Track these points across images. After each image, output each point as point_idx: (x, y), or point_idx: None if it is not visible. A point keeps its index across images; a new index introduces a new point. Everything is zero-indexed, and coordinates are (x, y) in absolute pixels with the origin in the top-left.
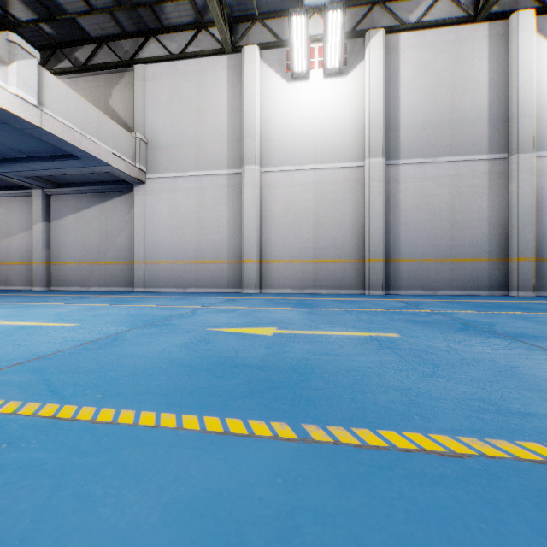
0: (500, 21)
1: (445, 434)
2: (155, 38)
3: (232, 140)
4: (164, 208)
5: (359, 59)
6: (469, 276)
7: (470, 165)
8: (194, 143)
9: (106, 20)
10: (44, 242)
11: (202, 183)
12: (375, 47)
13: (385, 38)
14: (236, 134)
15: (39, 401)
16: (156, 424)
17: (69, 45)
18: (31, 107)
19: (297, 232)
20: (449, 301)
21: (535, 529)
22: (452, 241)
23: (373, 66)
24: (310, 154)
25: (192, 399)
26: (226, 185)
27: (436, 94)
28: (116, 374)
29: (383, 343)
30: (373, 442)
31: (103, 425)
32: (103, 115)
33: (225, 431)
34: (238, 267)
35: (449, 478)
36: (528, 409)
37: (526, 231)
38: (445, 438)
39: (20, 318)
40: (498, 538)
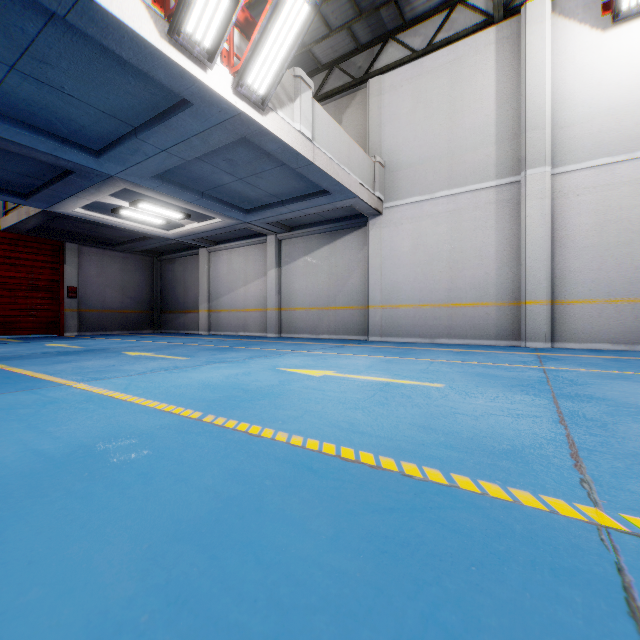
0: None
1: None
2: (394, 40)
3: (502, 139)
4: (405, 240)
5: None
6: None
7: None
8: (445, 154)
9: (341, 39)
10: (276, 288)
11: (456, 204)
12: None
13: None
14: (509, 130)
15: None
16: None
17: None
18: (307, 142)
19: (620, 257)
20: None
21: None
22: None
23: None
24: None
25: None
26: (492, 202)
27: None
28: None
29: None
30: None
31: None
32: (352, 141)
33: None
34: (512, 311)
35: None
36: None
37: None
38: None
39: (346, 370)
40: None
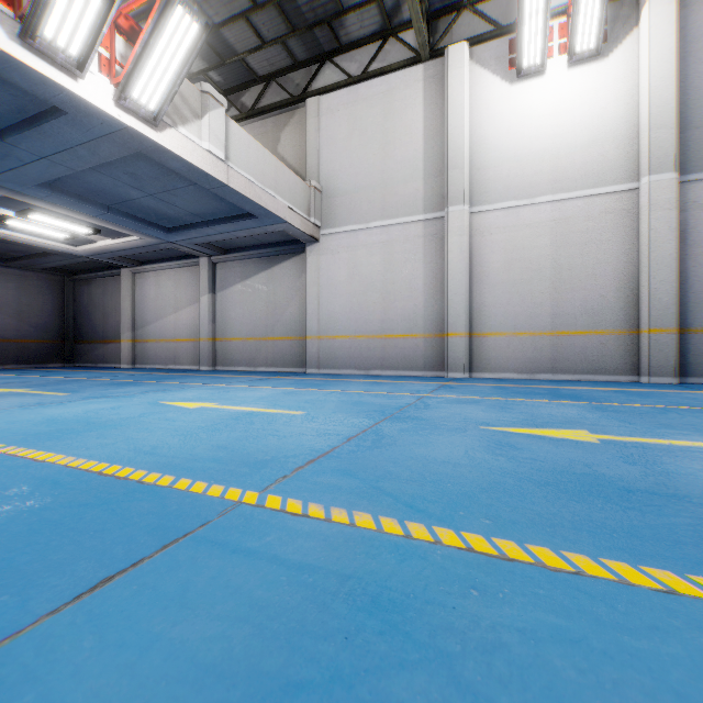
0: None
1: None
2: (331, 62)
3: (429, 175)
4: (342, 270)
5: (629, 28)
6: None
7: None
8: (379, 184)
9: (277, 52)
10: (210, 316)
11: (389, 235)
12: (660, 4)
13: None
14: (435, 166)
15: (414, 520)
16: (664, 587)
17: (236, 90)
18: (219, 163)
19: (524, 293)
20: None
21: None
22: None
23: (655, 33)
24: (546, 180)
25: (652, 546)
26: (421, 236)
27: None
28: (460, 488)
29: None
30: None
31: (572, 575)
32: (280, 164)
33: None
34: (437, 342)
35: None
36: None
37: None
38: None
39: (231, 402)
40: None
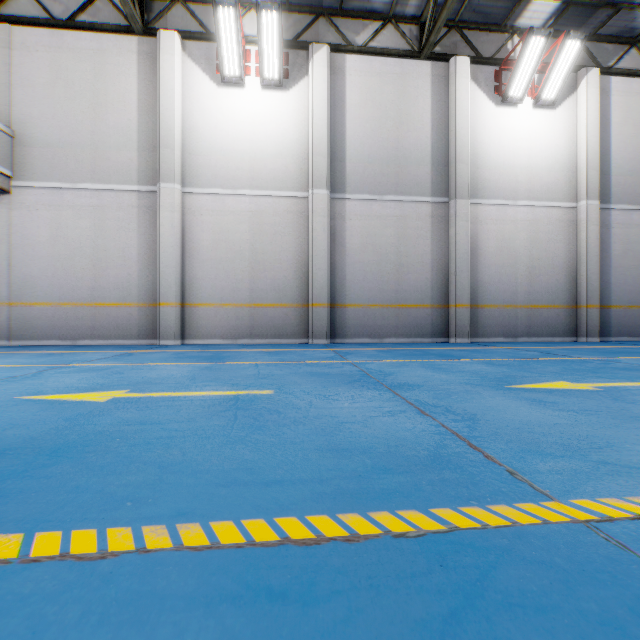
0: (442, 62)
1: (132, 525)
2: None
3: (144, 148)
4: (42, 229)
5: (302, 74)
6: (414, 323)
7: (415, 206)
8: (89, 145)
9: None
10: None
11: (100, 200)
12: (319, 63)
13: (331, 56)
14: (149, 141)
15: None
16: None
17: None
18: None
19: (229, 270)
20: (386, 349)
21: None
22: (398, 285)
23: (316, 84)
24: (246, 177)
25: None
26: (135, 206)
27: (382, 127)
28: None
29: (239, 403)
30: (1, 554)
31: None
32: None
33: None
34: (152, 311)
35: (36, 596)
36: (287, 475)
37: (464, 277)
38: (125, 530)
39: None
40: None
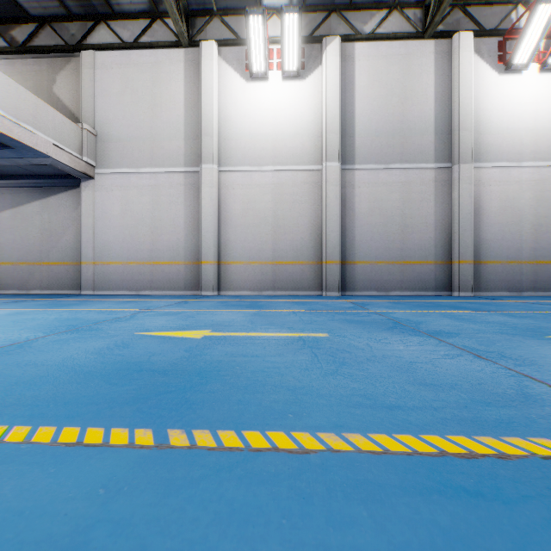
0: (445, 39)
1: (307, 431)
2: (106, 24)
3: (189, 137)
4: (115, 205)
5: (317, 64)
6: (418, 278)
7: (419, 173)
8: (148, 138)
9: None
10: None
11: (157, 180)
12: (332, 53)
13: (342, 46)
14: (193, 131)
15: None
16: (2, 439)
17: (5, 23)
18: None
19: (255, 234)
20: (396, 301)
21: (331, 520)
22: (403, 244)
23: (329, 72)
24: (269, 155)
25: (64, 409)
26: (182, 184)
27: (388, 103)
28: None
29: (307, 343)
30: (230, 443)
31: None
32: (42, 102)
33: (77, 442)
34: (195, 268)
35: (282, 475)
36: (400, 402)
37: (467, 236)
38: (305, 434)
39: None
40: (290, 532)
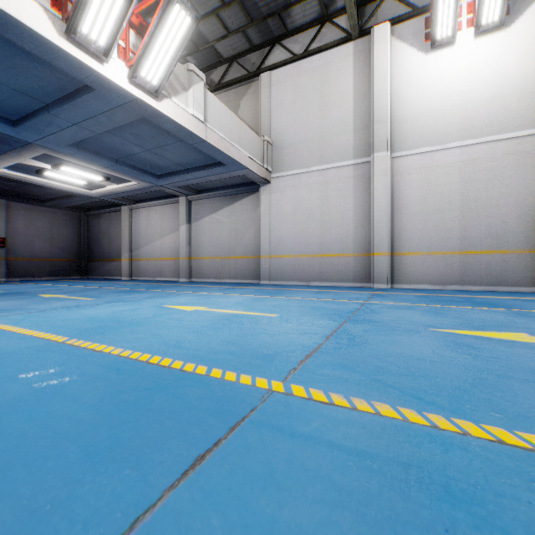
0: None
1: None
2: (280, 44)
3: (358, 129)
4: (288, 204)
5: (527, 3)
6: None
7: None
8: (317, 137)
9: (238, 39)
10: (187, 241)
11: (325, 176)
12: None
13: None
14: (363, 122)
15: (430, 411)
16: None
17: (206, 70)
18: (200, 124)
19: (437, 221)
20: None
21: None
22: None
23: None
24: (456, 129)
25: None
26: (351, 176)
27: None
28: (450, 383)
29: None
30: None
31: None
32: (243, 124)
33: None
34: (365, 260)
35: None
36: None
37: None
38: None
39: (216, 306)
40: None
